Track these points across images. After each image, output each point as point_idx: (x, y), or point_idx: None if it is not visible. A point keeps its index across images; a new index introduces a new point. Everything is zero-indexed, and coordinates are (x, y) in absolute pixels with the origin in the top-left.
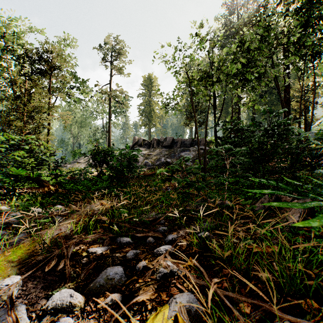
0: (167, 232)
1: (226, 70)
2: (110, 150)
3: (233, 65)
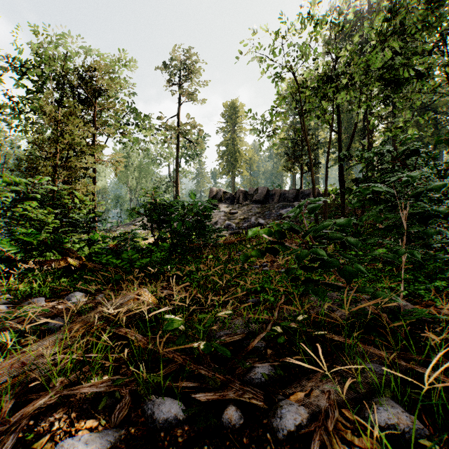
0: (276, 384)
1: (365, 63)
2: (174, 205)
3: (379, 53)
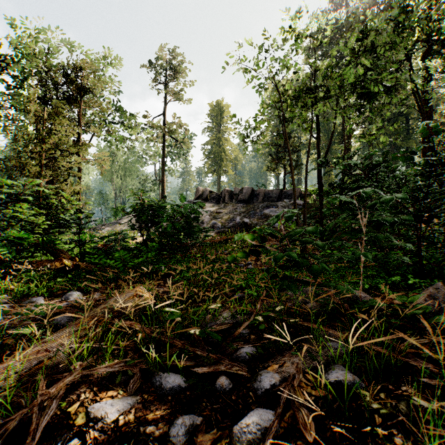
0: (257, 360)
1: (340, 78)
2: (162, 205)
3: (352, 70)
